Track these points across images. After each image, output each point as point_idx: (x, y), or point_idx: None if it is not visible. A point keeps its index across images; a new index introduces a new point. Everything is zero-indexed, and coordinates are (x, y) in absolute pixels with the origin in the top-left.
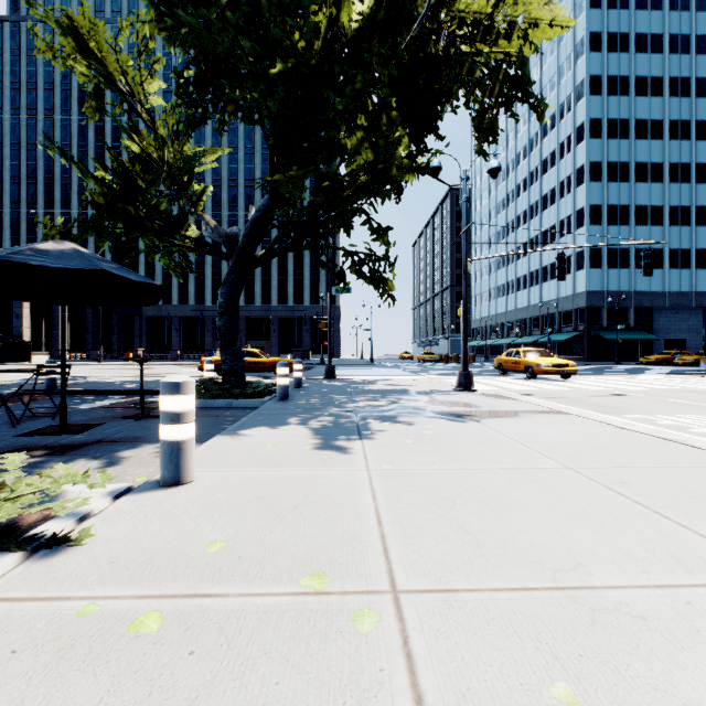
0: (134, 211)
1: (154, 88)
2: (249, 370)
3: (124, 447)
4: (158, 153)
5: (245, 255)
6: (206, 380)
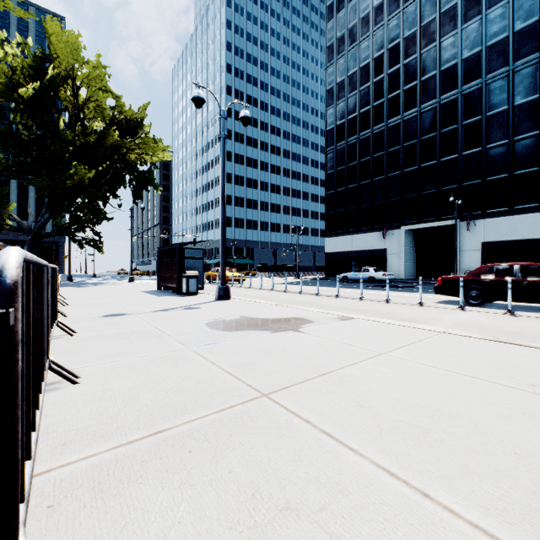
0: None
1: None
2: None
3: None
4: None
5: (38, 234)
6: None
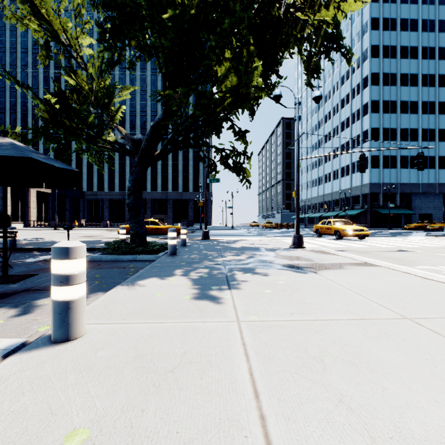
0: (68, 123)
1: (87, 43)
2: (152, 233)
3: (44, 295)
4: (88, 86)
5: (146, 153)
6: (119, 241)
